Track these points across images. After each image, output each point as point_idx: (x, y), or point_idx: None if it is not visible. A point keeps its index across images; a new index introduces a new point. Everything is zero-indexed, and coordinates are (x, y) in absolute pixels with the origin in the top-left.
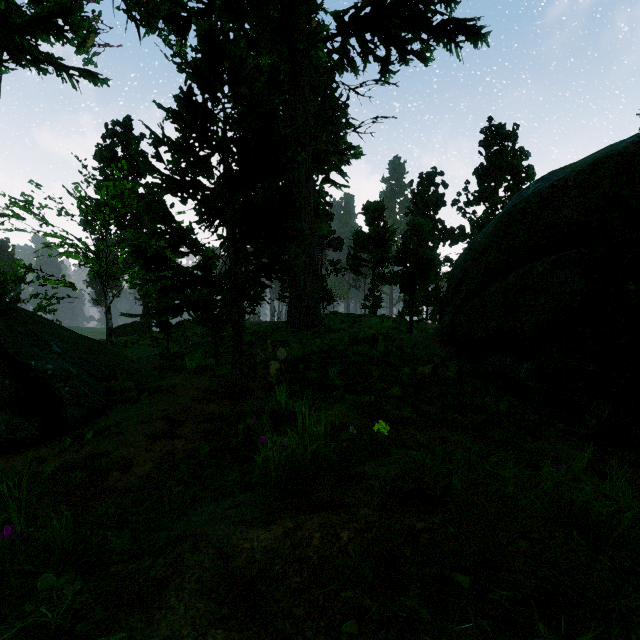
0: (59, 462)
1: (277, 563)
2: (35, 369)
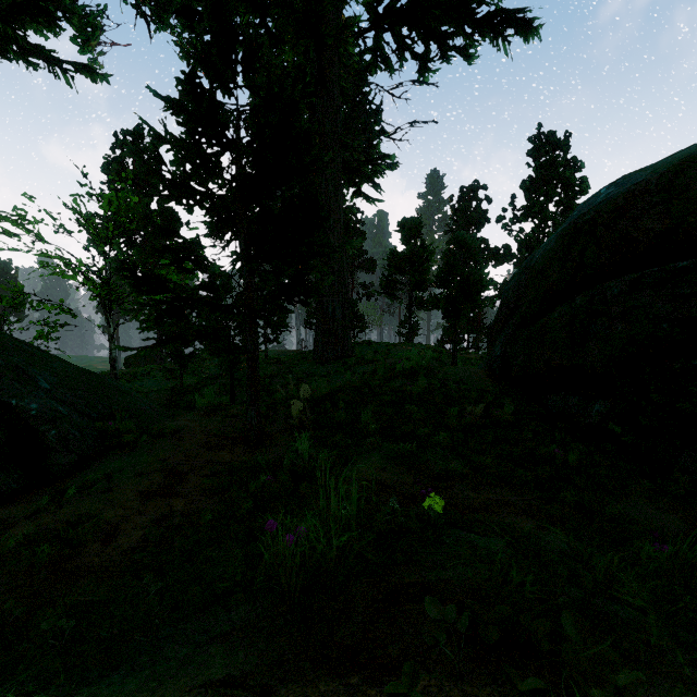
0: (30, 527)
1: None
2: (16, 409)
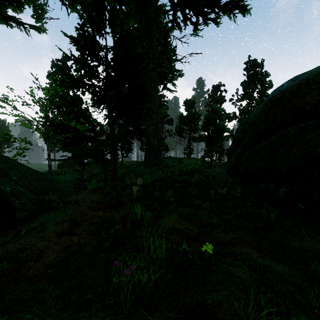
0: (1, 251)
1: None
2: None
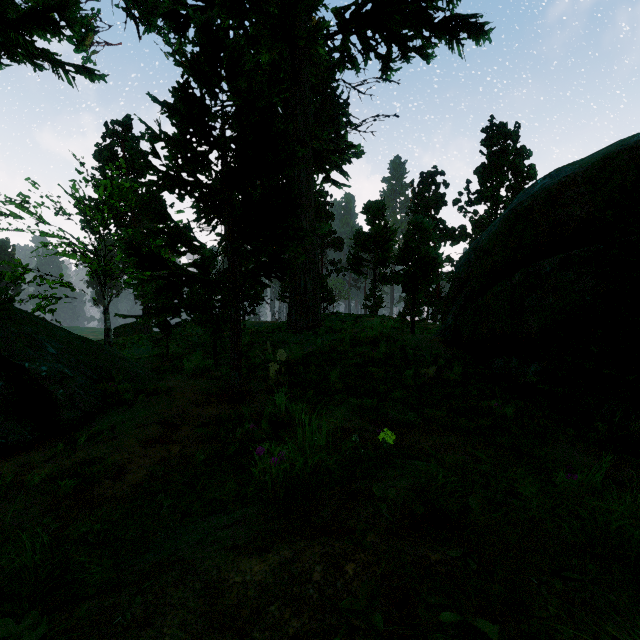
0: (50, 468)
1: (272, 602)
2: (29, 371)
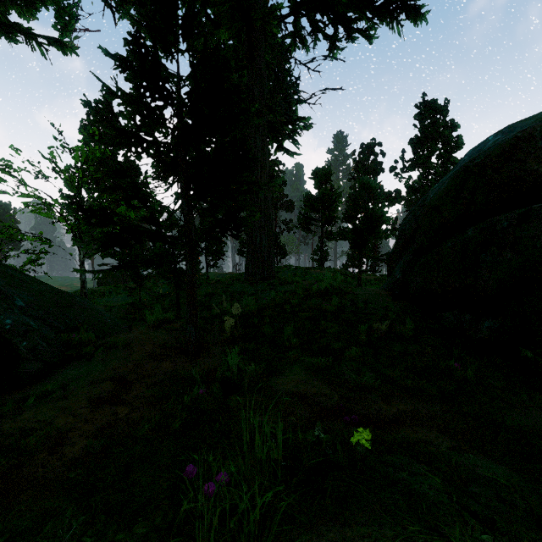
0: None
1: None
2: None
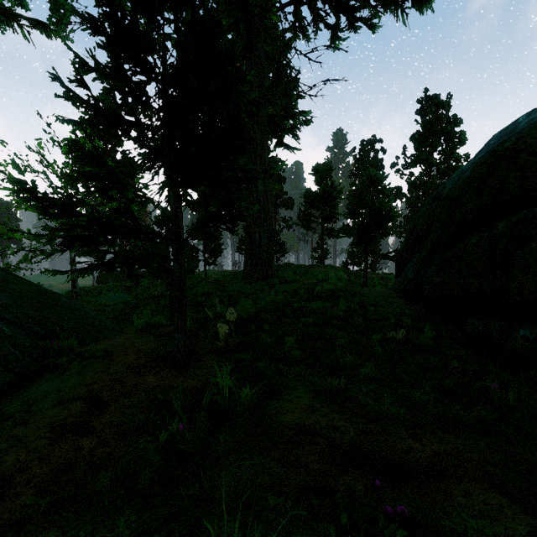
0: None
1: None
2: None
